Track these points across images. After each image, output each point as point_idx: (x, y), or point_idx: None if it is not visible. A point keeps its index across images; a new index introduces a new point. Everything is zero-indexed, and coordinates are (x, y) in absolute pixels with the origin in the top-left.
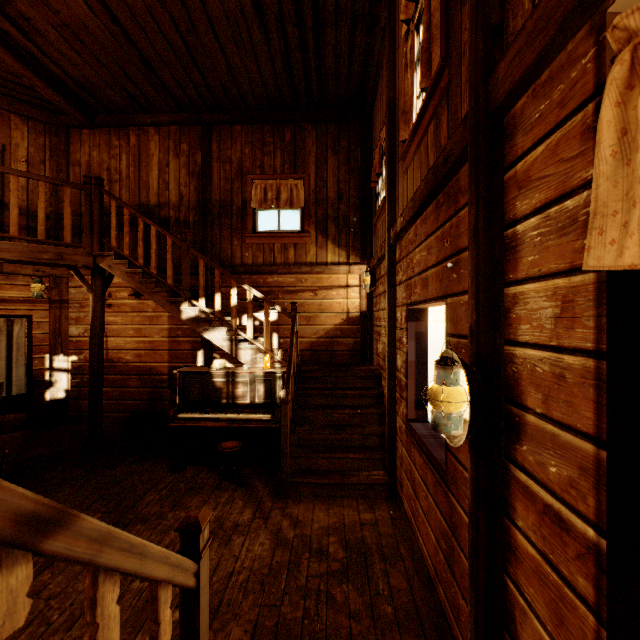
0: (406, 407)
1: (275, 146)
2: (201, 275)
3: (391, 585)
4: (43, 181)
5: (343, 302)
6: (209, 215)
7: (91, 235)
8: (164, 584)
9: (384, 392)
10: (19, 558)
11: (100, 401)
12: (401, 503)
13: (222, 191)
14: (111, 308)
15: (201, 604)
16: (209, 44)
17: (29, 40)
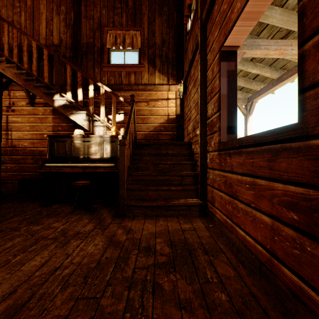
0: (219, 134)
1: (122, 9)
2: (68, 76)
3: (219, 273)
4: None
5: (165, 109)
6: (79, 52)
7: None
8: None
9: (194, 152)
10: None
11: None
12: (213, 215)
13: (88, 37)
14: (14, 112)
15: None
16: None
17: None
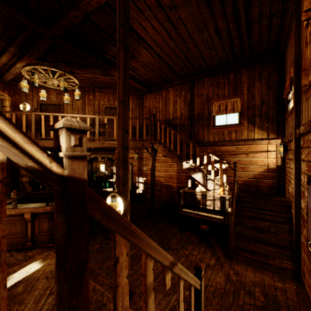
0: (307, 233)
1: (224, 84)
2: (190, 150)
3: None
4: (138, 119)
5: (264, 160)
6: (193, 121)
7: (151, 136)
8: (192, 285)
9: (292, 216)
10: (169, 271)
11: (154, 197)
12: (303, 285)
13: (199, 109)
14: (156, 160)
15: (201, 296)
16: (194, 52)
17: (134, 72)
